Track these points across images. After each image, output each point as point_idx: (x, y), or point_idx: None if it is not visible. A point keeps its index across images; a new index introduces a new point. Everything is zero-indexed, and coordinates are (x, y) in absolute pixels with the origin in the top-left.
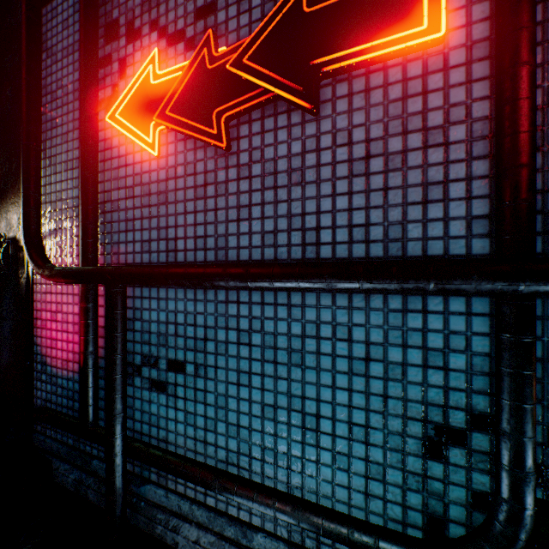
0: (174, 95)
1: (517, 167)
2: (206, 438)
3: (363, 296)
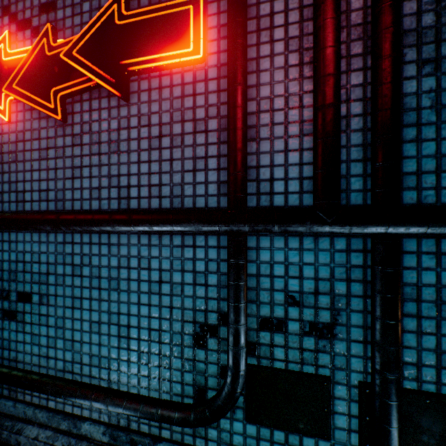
0: (20, 72)
1: (234, 151)
2: (48, 354)
3: (158, 236)
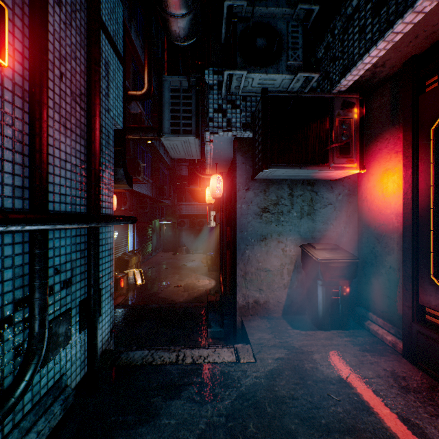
0: None
1: (46, 169)
2: None
3: None
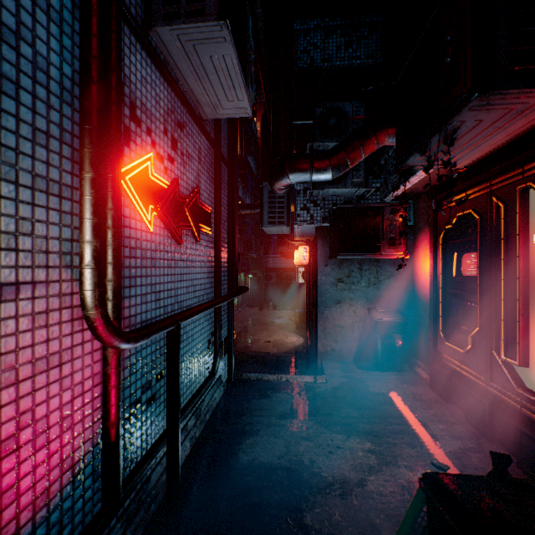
0: (167, 200)
1: (221, 273)
2: None
3: None
